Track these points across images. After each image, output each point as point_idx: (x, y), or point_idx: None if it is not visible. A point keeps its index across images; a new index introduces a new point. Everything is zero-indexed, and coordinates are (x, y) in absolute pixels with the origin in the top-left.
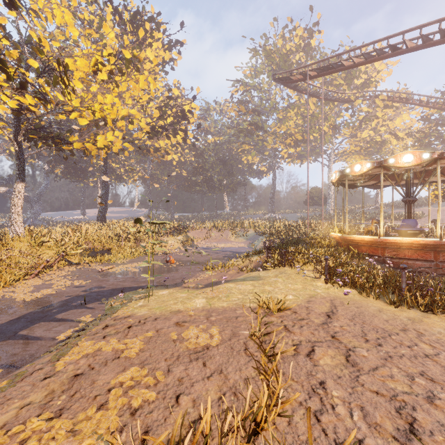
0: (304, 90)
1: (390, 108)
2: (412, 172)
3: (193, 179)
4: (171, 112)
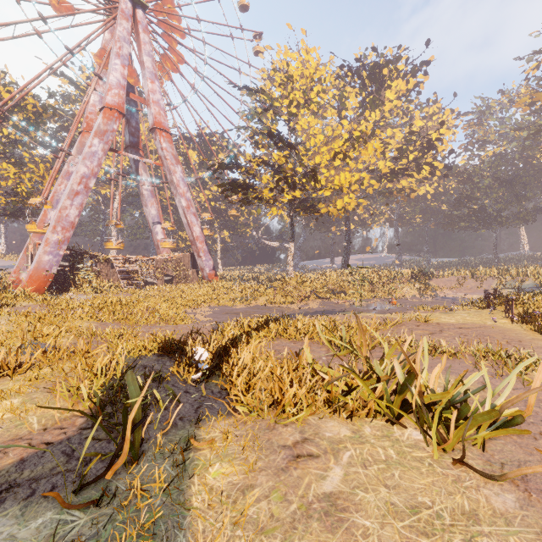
0: None
1: None
2: None
3: (455, 213)
4: (414, 147)
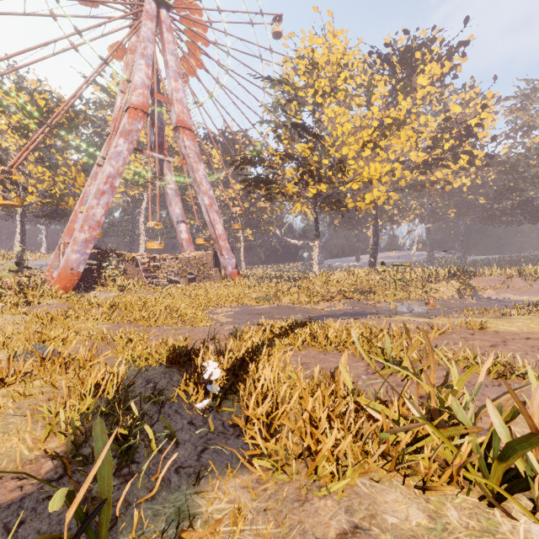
0: None
1: None
2: None
3: (496, 206)
4: (450, 135)
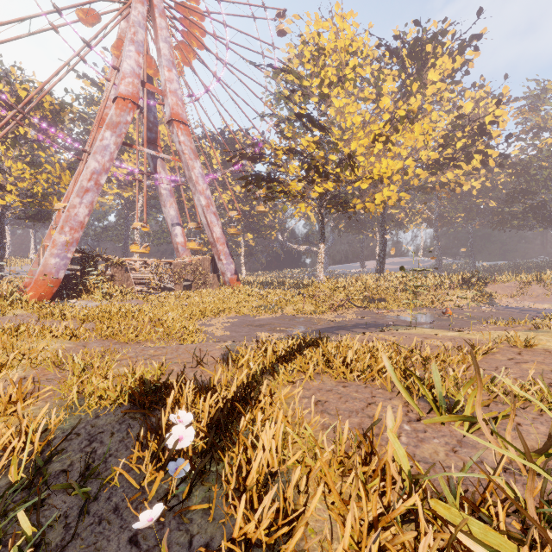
0: None
1: None
2: None
3: (507, 210)
4: (462, 134)
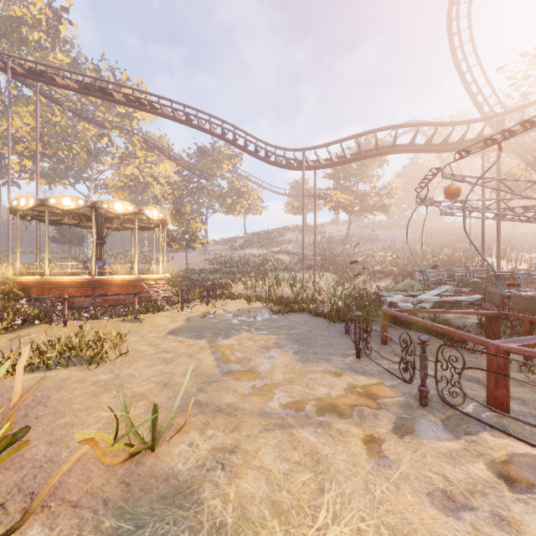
0: (34, 86)
1: (150, 151)
2: (102, 217)
3: None
4: None
